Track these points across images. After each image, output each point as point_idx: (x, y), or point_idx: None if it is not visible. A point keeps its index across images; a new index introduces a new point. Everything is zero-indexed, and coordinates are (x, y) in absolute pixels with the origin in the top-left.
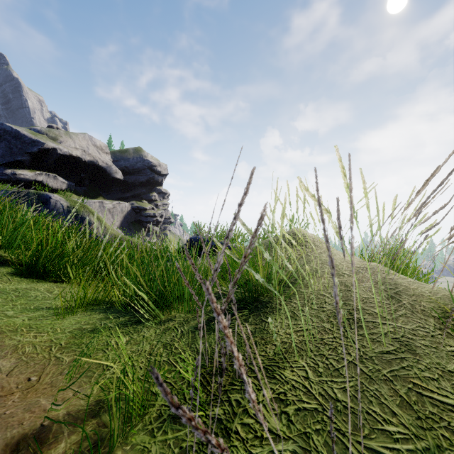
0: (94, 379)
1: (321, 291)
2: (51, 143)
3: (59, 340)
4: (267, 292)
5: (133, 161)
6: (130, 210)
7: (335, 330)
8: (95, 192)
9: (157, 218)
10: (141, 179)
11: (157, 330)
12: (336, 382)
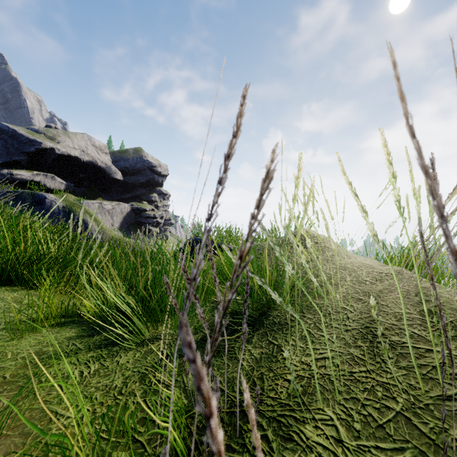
0: (32, 438)
1: (341, 303)
2: (49, 143)
3: (5, 370)
4: (273, 303)
5: (132, 161)
6: (130, 211)
7: (367, 360)
8: (94, 193)
9: (158, 219)
10: (141, 180)
11: (137, 354)
12: (384, 450)
